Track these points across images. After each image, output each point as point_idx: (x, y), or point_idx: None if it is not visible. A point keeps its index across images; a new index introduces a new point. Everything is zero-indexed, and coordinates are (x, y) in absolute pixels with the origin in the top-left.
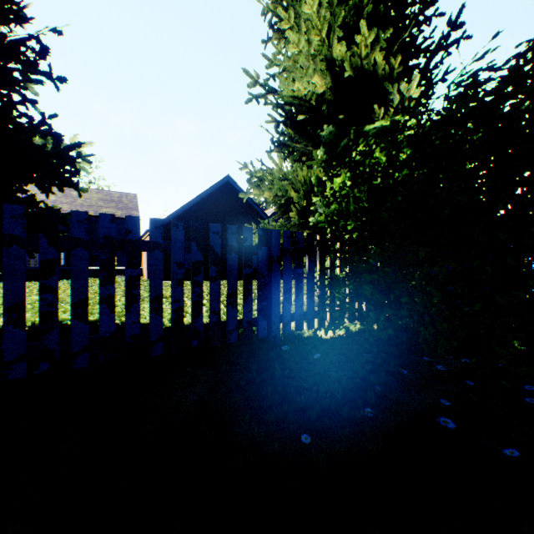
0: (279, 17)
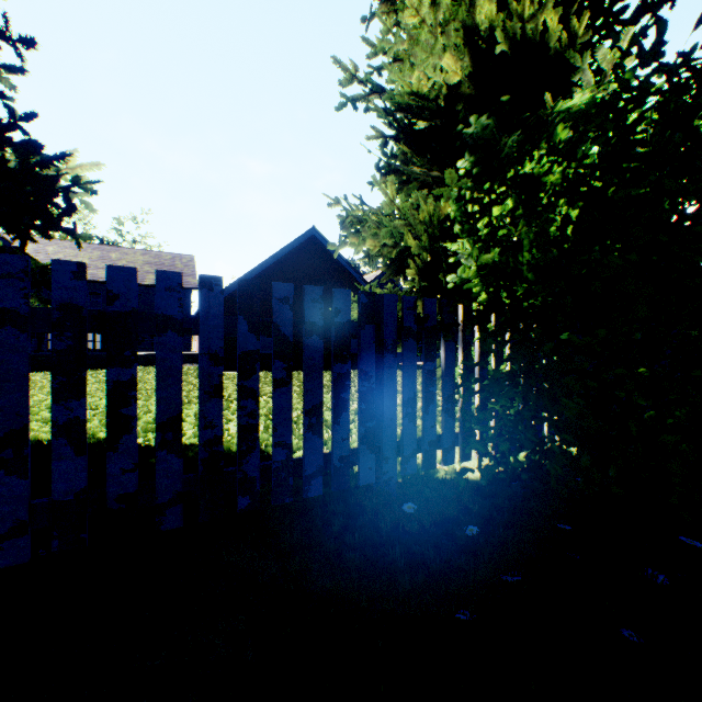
0: None
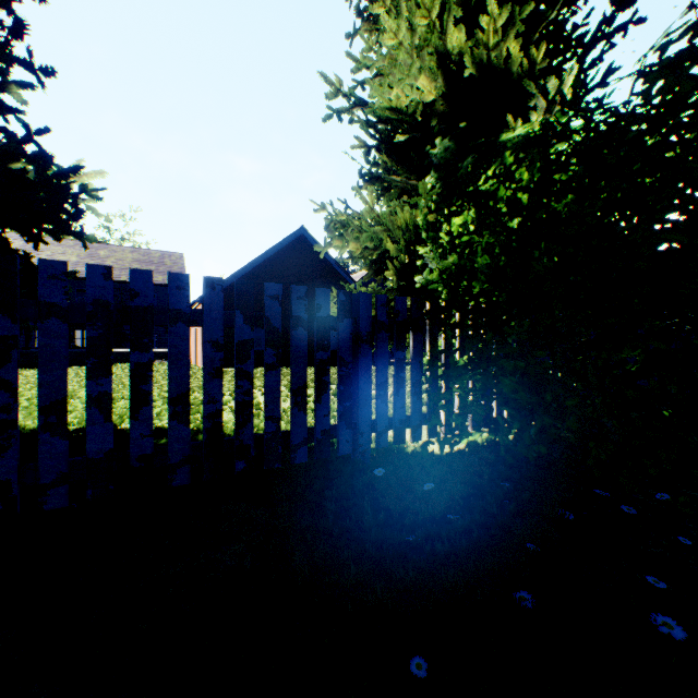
0: (369, 1)
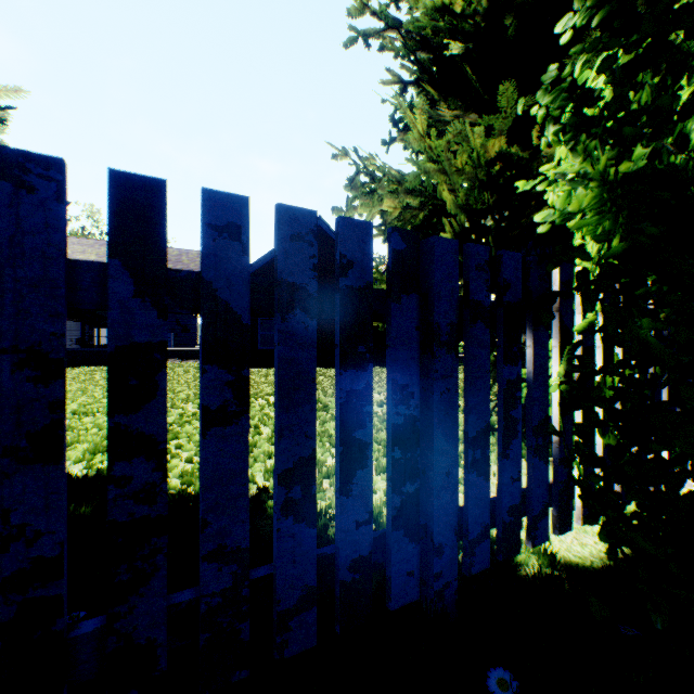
0: None
